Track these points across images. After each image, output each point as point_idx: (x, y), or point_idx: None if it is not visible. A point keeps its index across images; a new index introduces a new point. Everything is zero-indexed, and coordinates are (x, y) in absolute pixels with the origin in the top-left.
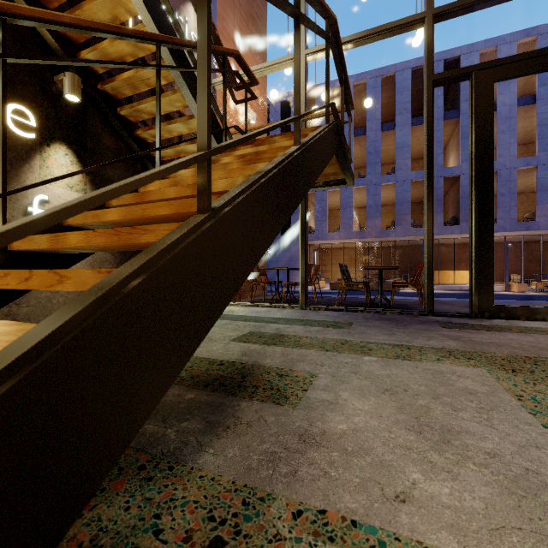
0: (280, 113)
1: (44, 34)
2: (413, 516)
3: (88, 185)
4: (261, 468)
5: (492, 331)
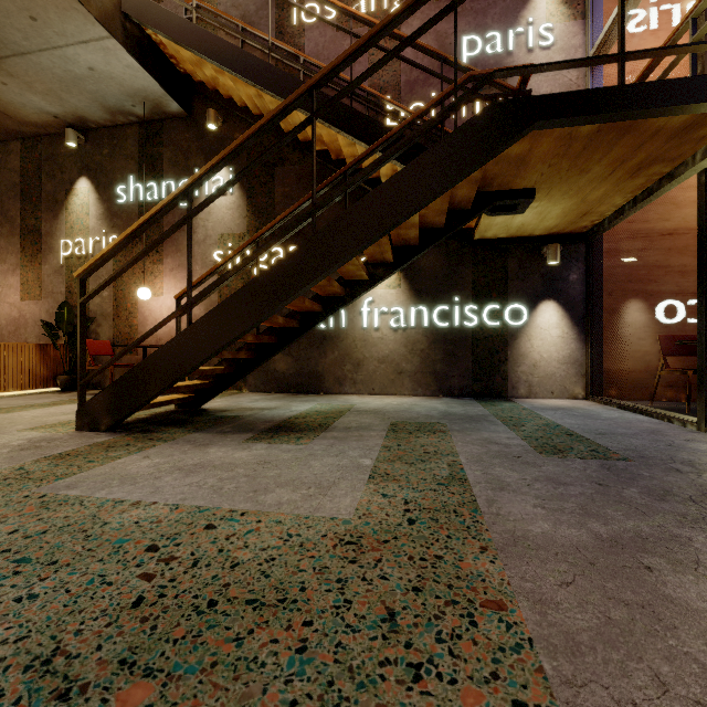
0: None
1: (365, 187)
2: (135, 458)
3: (402, 280)
4: (185, 440)
5: None
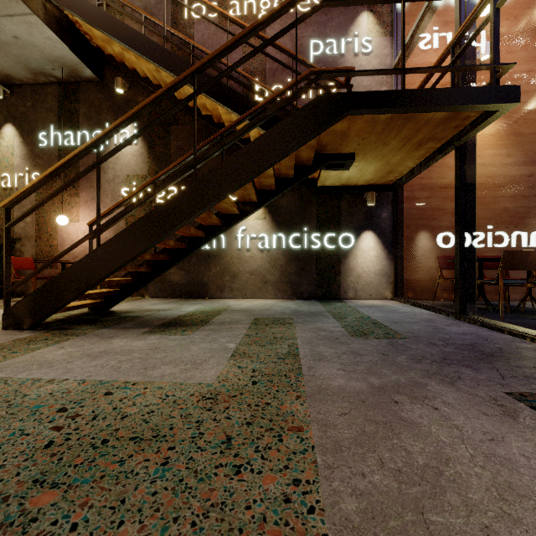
0: None
1: (240, 144)
2: (52, 349)
3: (267, 214)
4: (94, 334)
5: None
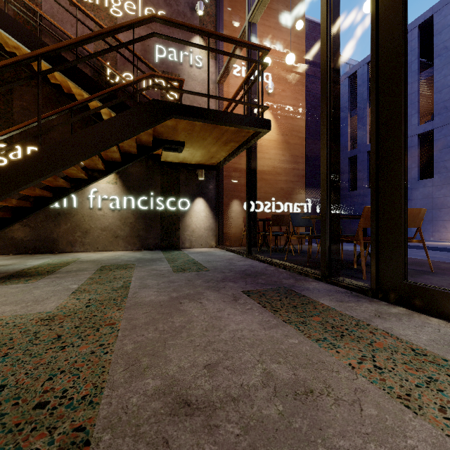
0: (417, 39)
1: (91, 116)
2: None
3: (118, 179)
4: None
5: (262, 308)
